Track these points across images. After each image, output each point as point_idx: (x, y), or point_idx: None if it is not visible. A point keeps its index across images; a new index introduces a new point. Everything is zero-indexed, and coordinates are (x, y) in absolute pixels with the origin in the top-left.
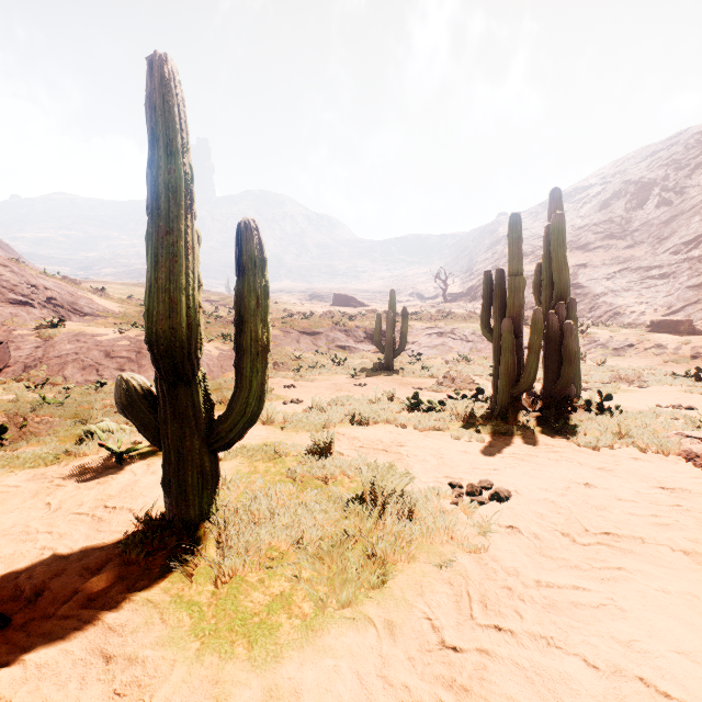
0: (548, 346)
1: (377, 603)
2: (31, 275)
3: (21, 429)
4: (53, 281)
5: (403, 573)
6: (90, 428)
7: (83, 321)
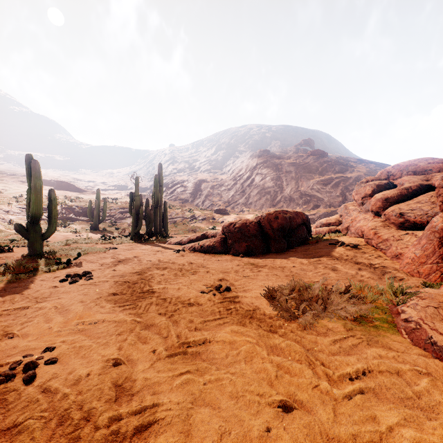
0: (147, 218)
1: (85, 255)
2: None
3: None
4: None
5: (90, 254)
6: None
7: None
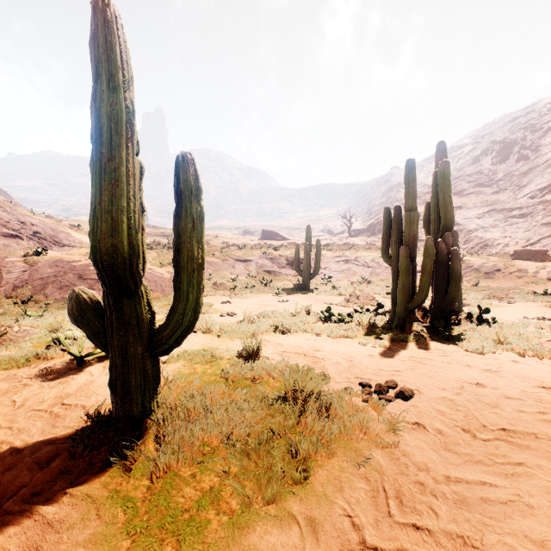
0: (438, 268)
1: (300, 499)
2: (20, 214)
3: (1, 337)
4: (38, 219)
5: (322, 468)
6: (58, 336)
7: (62, 251)
